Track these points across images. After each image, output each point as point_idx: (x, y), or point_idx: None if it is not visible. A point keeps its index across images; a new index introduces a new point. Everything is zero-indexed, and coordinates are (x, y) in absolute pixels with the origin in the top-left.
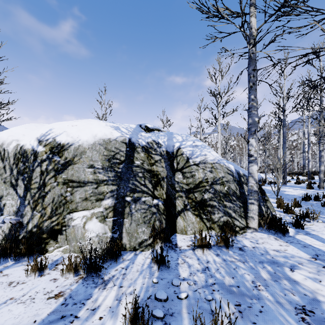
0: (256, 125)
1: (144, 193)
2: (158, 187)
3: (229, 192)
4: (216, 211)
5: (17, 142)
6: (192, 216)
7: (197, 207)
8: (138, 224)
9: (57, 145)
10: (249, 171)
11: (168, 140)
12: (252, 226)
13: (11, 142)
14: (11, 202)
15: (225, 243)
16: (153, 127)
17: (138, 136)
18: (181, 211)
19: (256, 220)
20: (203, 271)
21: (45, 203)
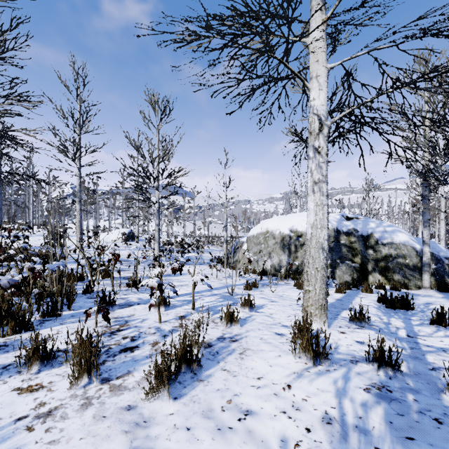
0: (427, 222)
1: (346, 259)
2: (356, 257)
3: (409, 264)
4: (396, 274)
5: (279, 231)
6: (379, 275)
7: (383, 271)
8: (344, 273)
9: (298, 233)
10: (423, 251)
11: (364, 227)
12: (424, 286)
13: (276, 230)
14: (284, 258)
15: (395, 288)
16: (352, 216)
17: (342, 225)
18: (370, 272)
19: (427, 282)
20: (376, 292)
21: (298, 259)
